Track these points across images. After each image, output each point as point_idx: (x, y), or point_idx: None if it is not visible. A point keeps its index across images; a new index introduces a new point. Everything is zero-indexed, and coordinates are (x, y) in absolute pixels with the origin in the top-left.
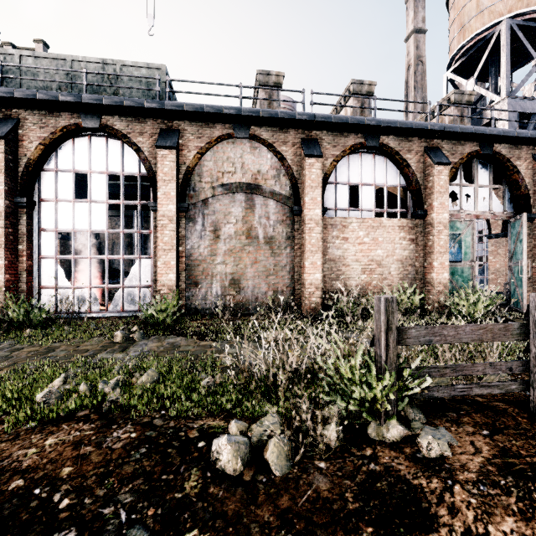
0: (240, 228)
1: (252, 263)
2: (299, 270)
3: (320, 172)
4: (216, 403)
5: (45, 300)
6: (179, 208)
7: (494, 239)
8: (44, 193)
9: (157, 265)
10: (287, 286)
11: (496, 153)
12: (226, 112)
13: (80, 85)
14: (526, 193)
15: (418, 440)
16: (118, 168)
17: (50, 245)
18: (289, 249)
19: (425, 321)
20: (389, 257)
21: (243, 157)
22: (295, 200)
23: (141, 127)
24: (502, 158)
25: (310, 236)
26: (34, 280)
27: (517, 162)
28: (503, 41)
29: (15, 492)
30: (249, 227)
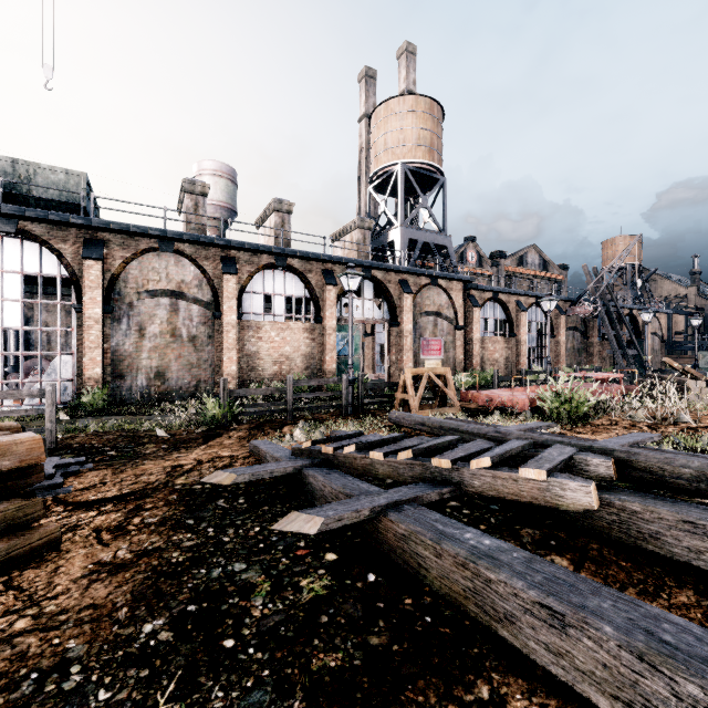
0: (165, 328)
1: (177, 358)
2: (219, 364)
3: (236, 287)
4: (151, 431)
5: None
6: (105, 310)
7: None
8: None
9: (80, 360)
10: (209, 376)
11: (374, 277)
12: (152, 233)
13: None
14: (394, 307)
15: (232, 426)
16: (35, 269)
17: None
18: (211, 346)
19: (309, 398)
20: (296, 352)
21: (168, 268)
22: (216, 306)
23: (64, 235)
24: (378, 281)
25: (227, 337)
26: None
27: (389, 285)
28: (399, 180)
29: (78, 446)
30: (173, 327)
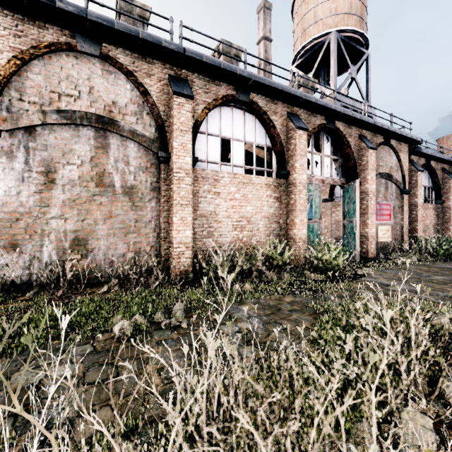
0: (88, 172)
1: (105, 218)
2: (166, 227)
3: (191, 116)
4: None
5: None
6: None
7: (324, 203)
8: None
9: None
10: (152, 245)
11: (337, 129)
12: (61, 6)
13: None
14: (355, 165)
15: None
16: None
17: None
18: (154, 201)
19: (295, 277)
20: (258, 214)
21: (91, 80)
22: (161, 145)
23: None
24: (340, 134)
25: (179, 187)
26: None
27: (350, 139)
28: (332, 48)
29: None
30: (100, 172)
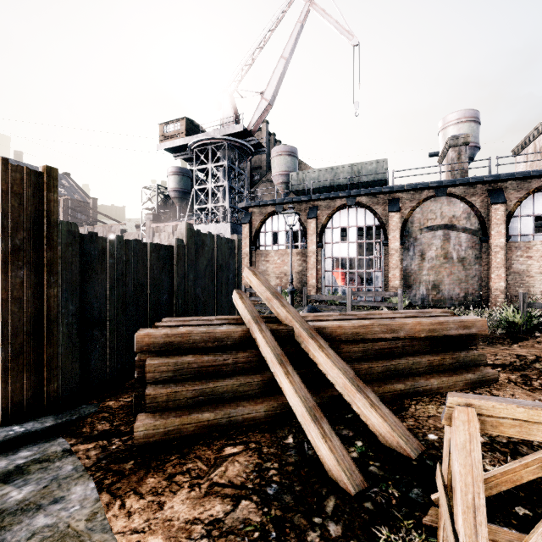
0: (439, 252)
1: (448, 275)
2: (486, 280)
3: (504, 213)
4: None
5: (327, 292)
6: (399, 243)
7: None
8: (326, 240)
9: (386, 275)
10: (476, 290)
11: None
12: (431, 186)
13: (340, 180)
14: None
15: (533, 333)
16: (362, 223)
17: (329, 265)
18: (477, 265)
19: None
20: None
21: (441, 208)
22: (482, 232)
23: (377, 200)
24: None
25: (495, 257)
26: (322, 282)
27: None
28: None
29: None
30: (445, 252)
